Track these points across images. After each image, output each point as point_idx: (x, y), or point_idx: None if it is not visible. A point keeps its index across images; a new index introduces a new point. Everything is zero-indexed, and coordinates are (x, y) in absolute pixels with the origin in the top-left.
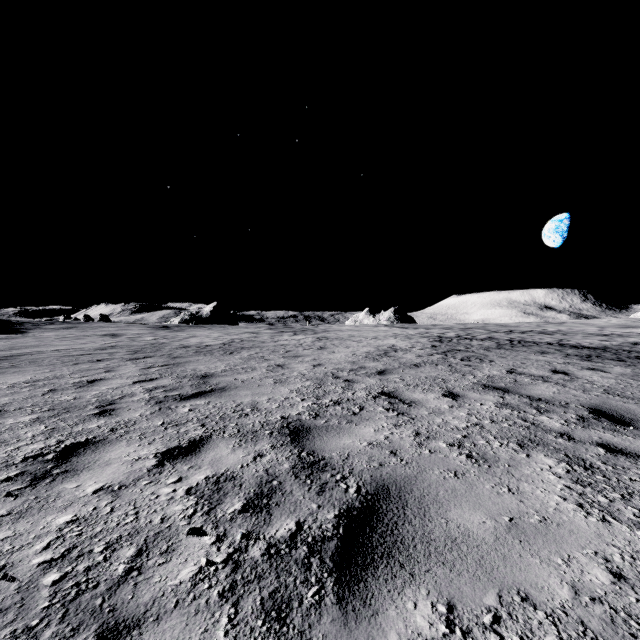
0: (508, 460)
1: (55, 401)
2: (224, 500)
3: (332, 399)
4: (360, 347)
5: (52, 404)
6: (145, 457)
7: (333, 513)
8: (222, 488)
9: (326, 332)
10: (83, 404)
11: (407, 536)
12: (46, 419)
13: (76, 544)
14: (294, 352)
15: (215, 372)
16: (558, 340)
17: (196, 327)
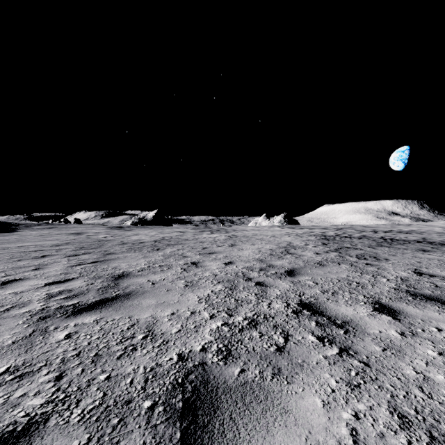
0: None
1: None
2: None
3: (246, 315)
4: (263, 244)
5: None
6: None
7: None
8: None
9: (235, 231)
10: None
11: None
12: None
13: None
14: (209, 249)
15: (132, 271)
16: (422, 238)
17: (141, 227)
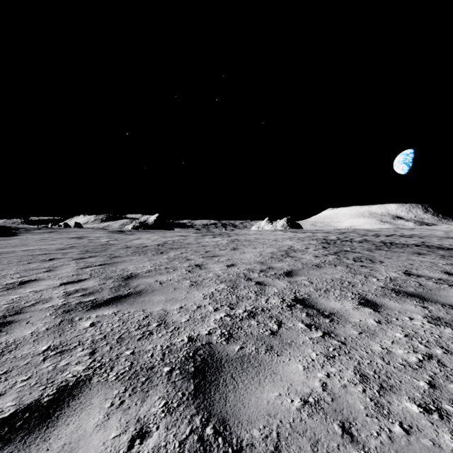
0: None
1: None
2: None
3: (246, 308)
4: (265, 248)
5: None
6: None
7: None
8: None
9: (237, 235)
10: None
11: None
12: None
13: None
14: (212, 252)
15: (140, 272)
16: (421, 242)
17: (143, 231)
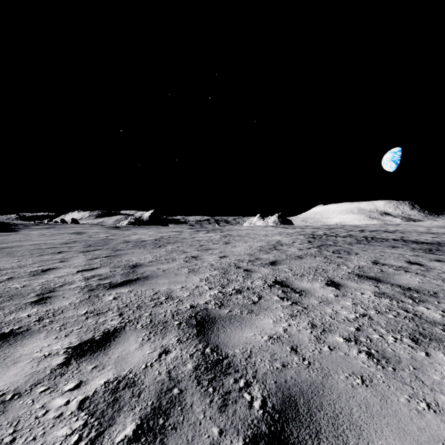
0: (410, 360)
1: (6, 289)
2: (116, 419)
3: (234, 288)
4: (255, 242)
5: (2, 291)
6: (55, 353)
7: (237, 444)
8: (119, 399)
9: (230, 231)
10: (27, 292)
11: None
12: None
13: None
14: (206, 246)
15: (143, 262)
16: (400, 237)
17: (138, 227)
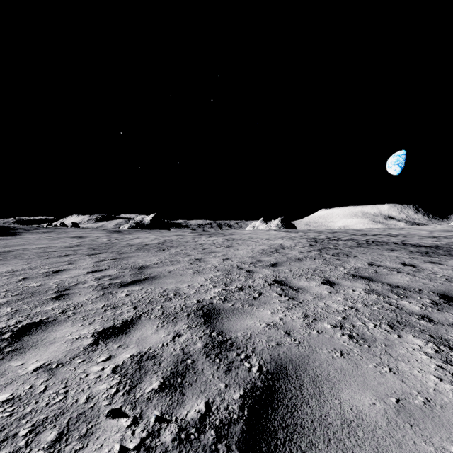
0: (383, 340)
1: (24, 287)
2: (144, 379)
3: (237, 286)
4: (257, 246)
5: (21, 290)
6: (84, 336)
7: (238, 393)
8: (143, 366)
9: (232, 235)
10: (45, 290)
11: (306, 419)
12: (13, 302)
13: (4, 426)
14: (209, 249)
15: (149, 264)
16: (401, 241)
17: (140, 231)
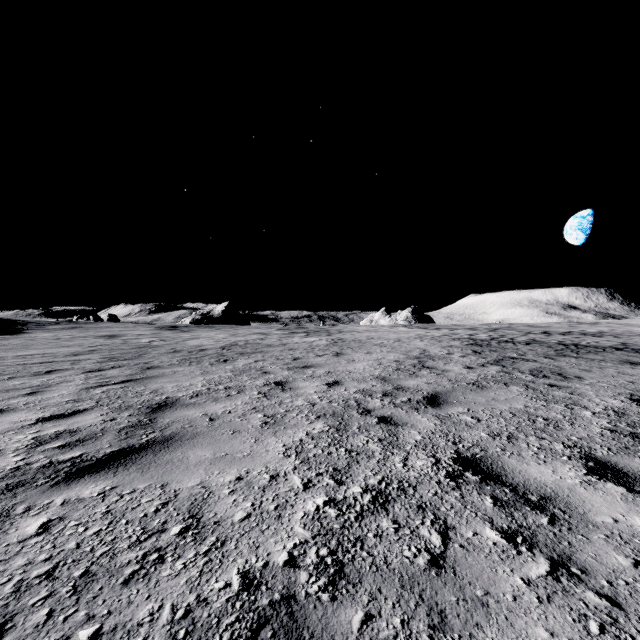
0: None
1: None
2: None
3: (367, 483)
4: (385, 353)
5: None
6: None
7: None
8: None
9: (341, 333)
10: None
11: None
12: None
13: None
14: (303, 360)
15: (182, 397)
16: (621, 344)
17: (205, 327)
